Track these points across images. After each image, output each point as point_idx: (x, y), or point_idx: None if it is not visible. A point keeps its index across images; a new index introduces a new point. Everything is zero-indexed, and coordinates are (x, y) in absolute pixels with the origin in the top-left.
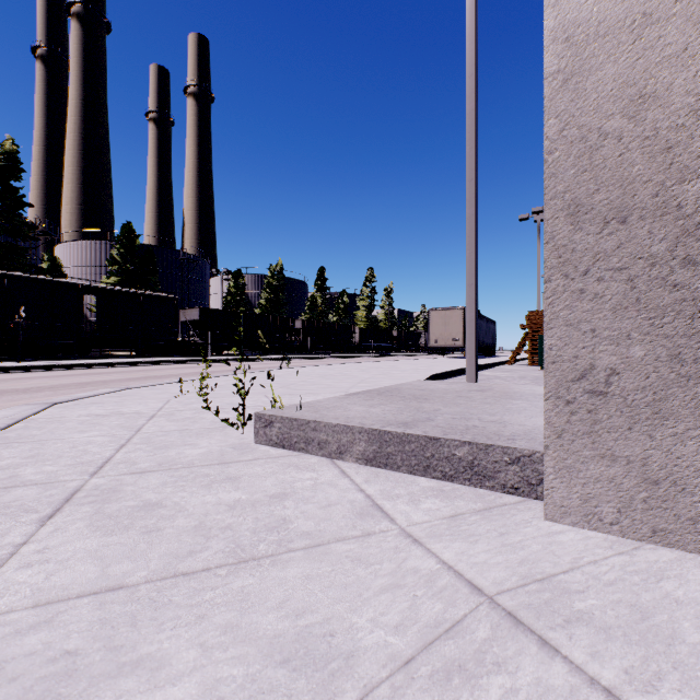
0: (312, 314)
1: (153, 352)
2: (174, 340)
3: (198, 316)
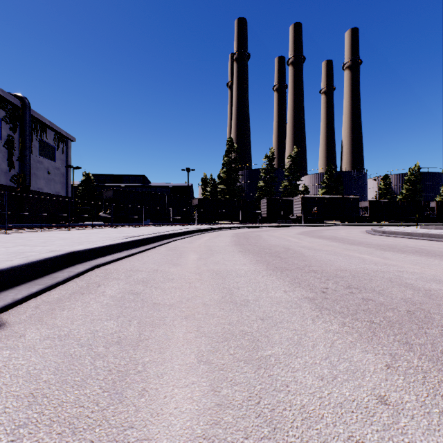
0: None
1: (348, 221)
2: (357, 216)
3: (368, 205)
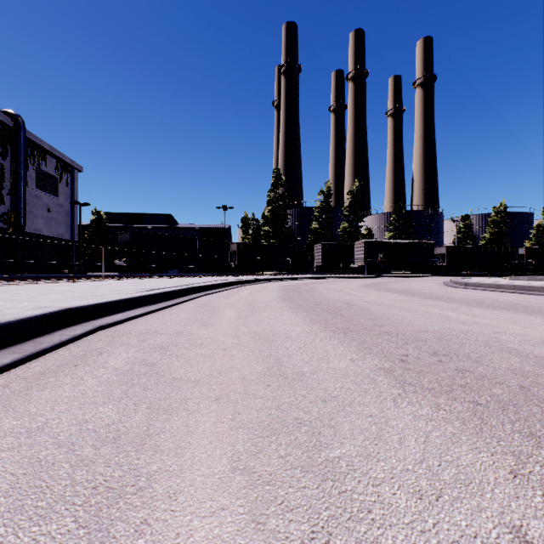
0: (537, 240)
1: (421, 272)
2: (431, 265)
3: (444, 251)
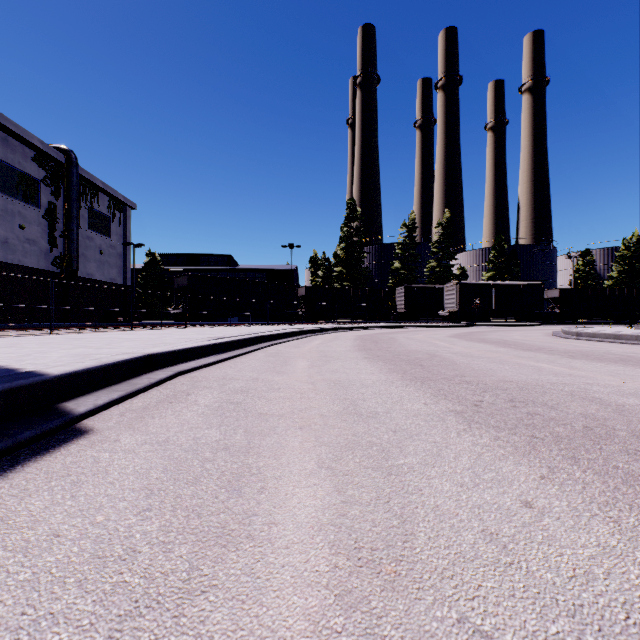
0: None
1: (527, 319)
2: (541, 312)
3: (557, 294)
